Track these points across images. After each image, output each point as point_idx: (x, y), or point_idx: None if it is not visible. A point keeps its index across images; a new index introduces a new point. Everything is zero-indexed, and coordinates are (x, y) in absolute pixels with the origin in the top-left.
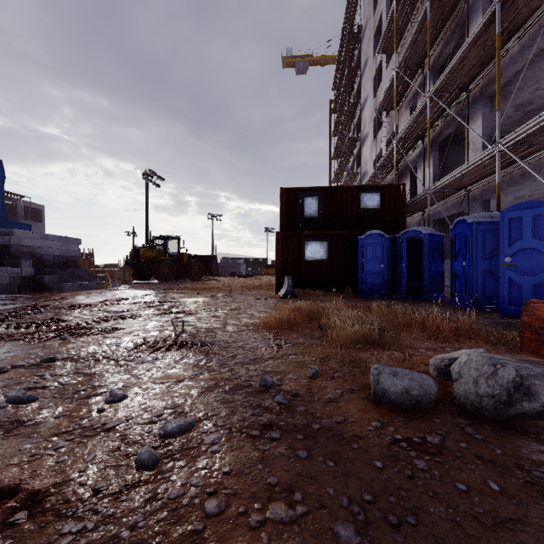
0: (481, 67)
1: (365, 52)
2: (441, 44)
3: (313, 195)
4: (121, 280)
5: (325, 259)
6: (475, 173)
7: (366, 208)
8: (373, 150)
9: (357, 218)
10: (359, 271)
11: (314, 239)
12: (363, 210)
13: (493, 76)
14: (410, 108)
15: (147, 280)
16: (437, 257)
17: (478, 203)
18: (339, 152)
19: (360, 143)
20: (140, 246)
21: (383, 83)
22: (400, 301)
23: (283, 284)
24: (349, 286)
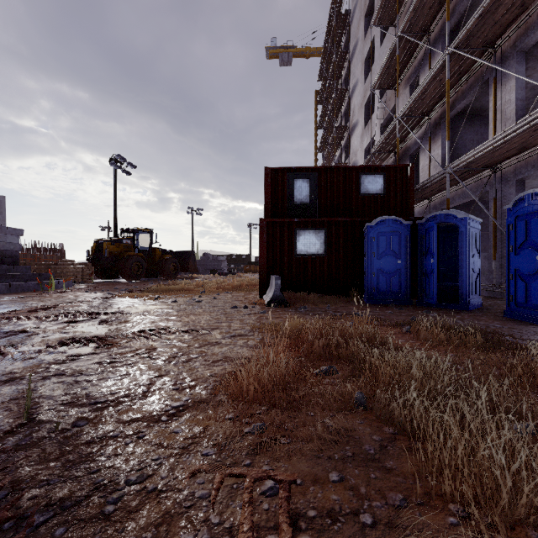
0: (520, 9)
1: (355, 35)
2: (453, 2)
3: (304, 177)
4: (68, 280)
5: (321, 253)
6: (516, 143)
7: (368, 193)
8: (364, 138)
9: (356, 204)
10: (368, 269)
11: (308, 228)
12: (364, 195)
13: (533, 22)
14: (410, 85)
15: (113, 279)
16: (474, 251)
17: (510, 185)
18: (325, 145)
19: (349, 132)
20: (104, 240)
21: (376, 64)
22: (428, 309)
23: (268, 285)
24: (352, 287)
